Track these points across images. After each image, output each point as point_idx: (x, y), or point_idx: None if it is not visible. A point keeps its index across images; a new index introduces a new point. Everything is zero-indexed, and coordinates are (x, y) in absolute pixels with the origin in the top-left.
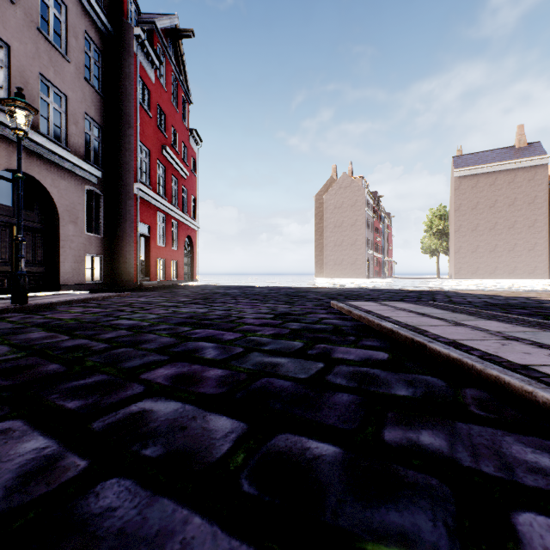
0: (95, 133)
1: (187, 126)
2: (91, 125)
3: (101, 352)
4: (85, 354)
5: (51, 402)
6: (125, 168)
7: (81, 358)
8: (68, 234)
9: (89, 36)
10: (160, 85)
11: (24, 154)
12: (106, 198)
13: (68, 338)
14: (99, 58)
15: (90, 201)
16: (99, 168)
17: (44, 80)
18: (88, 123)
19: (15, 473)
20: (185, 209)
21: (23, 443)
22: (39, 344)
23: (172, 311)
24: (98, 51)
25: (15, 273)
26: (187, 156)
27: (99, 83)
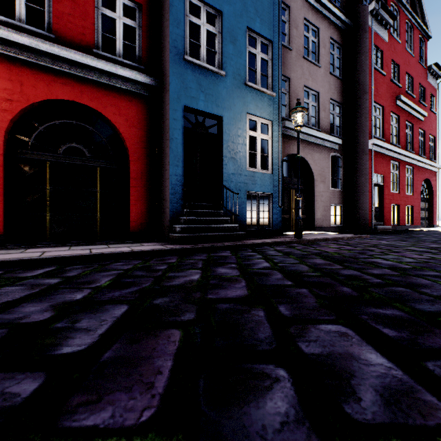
0: (336, 111)
1: (424, 65)
2: (334, 106)
3: (379, 286)
4: (365, 284)
5: (364, 321)
6: (360, 129)
7: (364, 287)
8: (319, 190)
9: (333, 39)
10: (393, 41)
11: (296, 142)
12: (345, 159)
13: (341, 267)
14: (339, 51)
15: (332, 164)
16: (339, 137)
17: (305, 89)
18: (331, 106)
19: (377, 381)
20: (420, 152)
21: (365, 352)
22: (324, 268)
23: (428, 257)
24: (338, 47)
25: (296, 219)
26: (424, 96)
27: (339, 71)
